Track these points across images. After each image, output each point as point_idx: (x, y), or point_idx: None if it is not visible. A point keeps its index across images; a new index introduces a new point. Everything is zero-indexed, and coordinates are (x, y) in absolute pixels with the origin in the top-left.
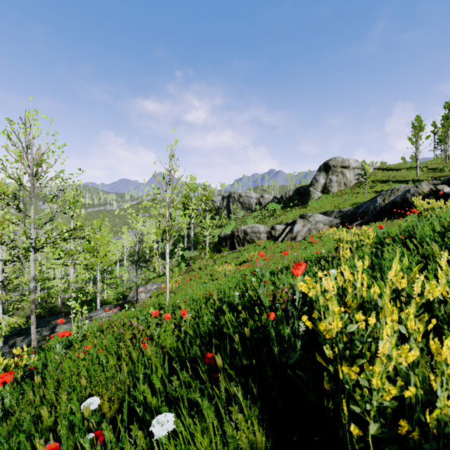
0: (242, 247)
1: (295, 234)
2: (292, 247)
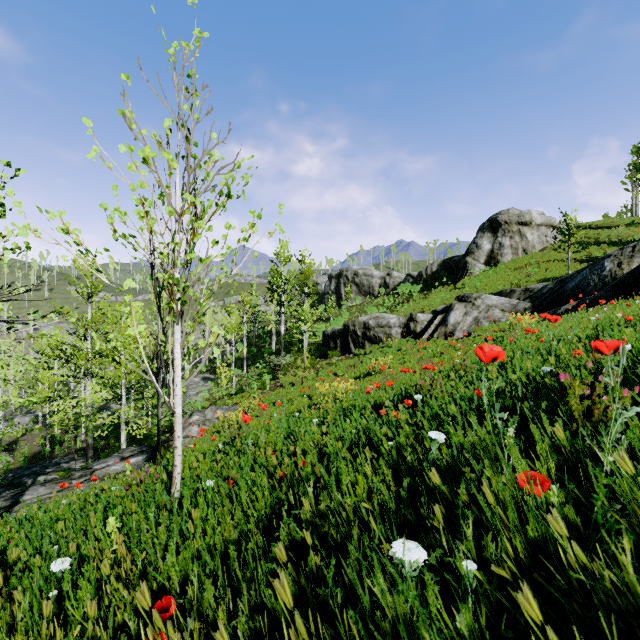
0: (360, 350)
1: (452, 327)
2: (454, 349)
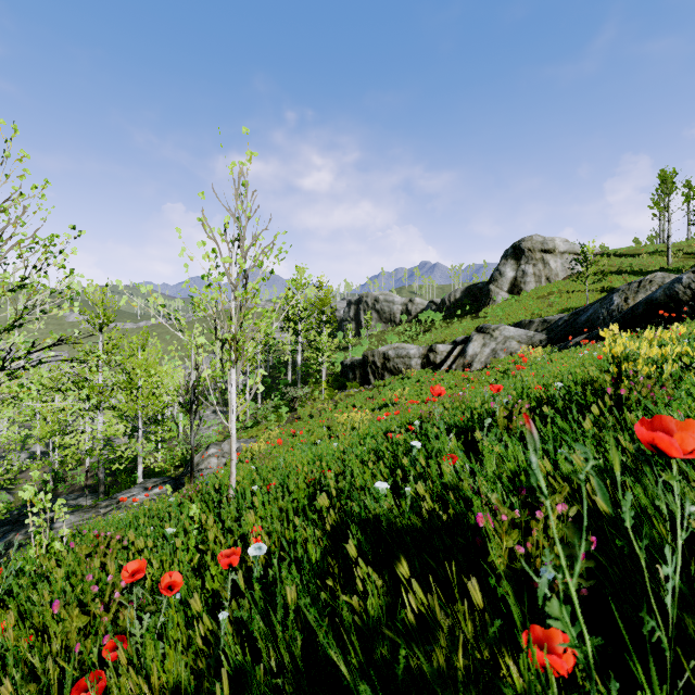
0: (380, 381)
1: (470, 359)
2: (468, 381)
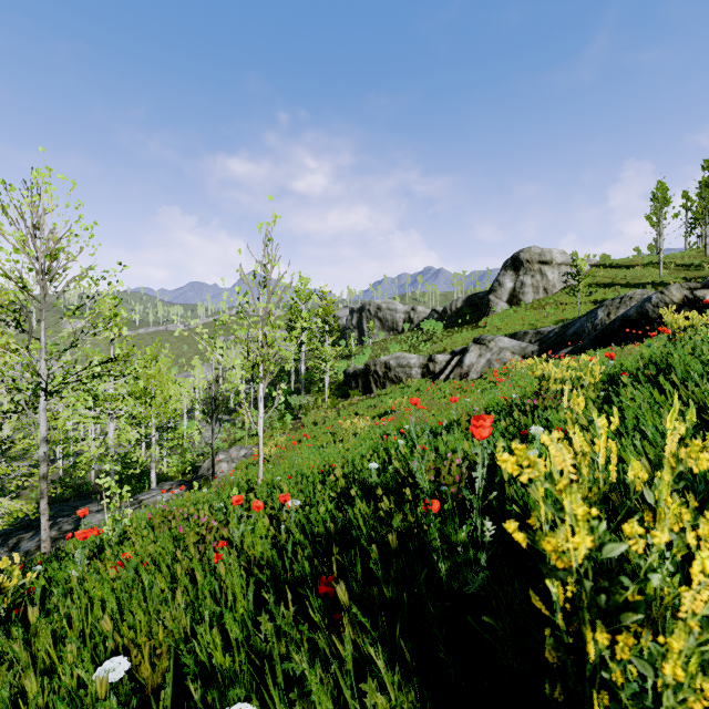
0: (382, 390)
1: (467, 369)
2: (463, 390)
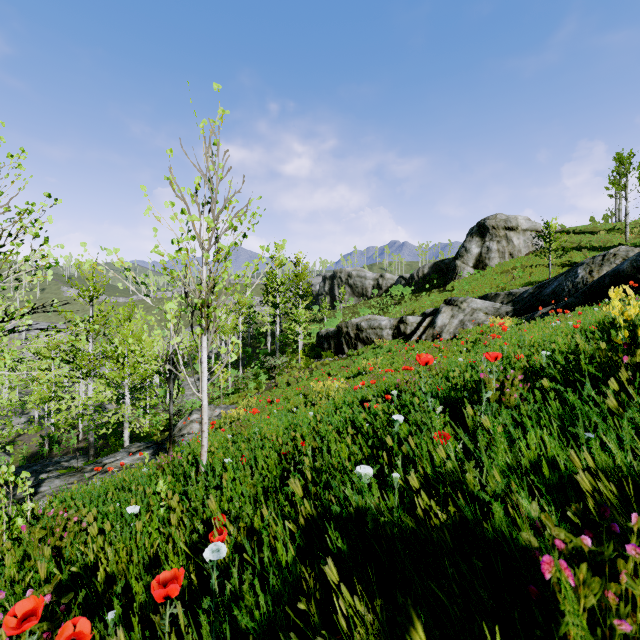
0: (353, 351)
1: (439, 330)
2: (439, 350)
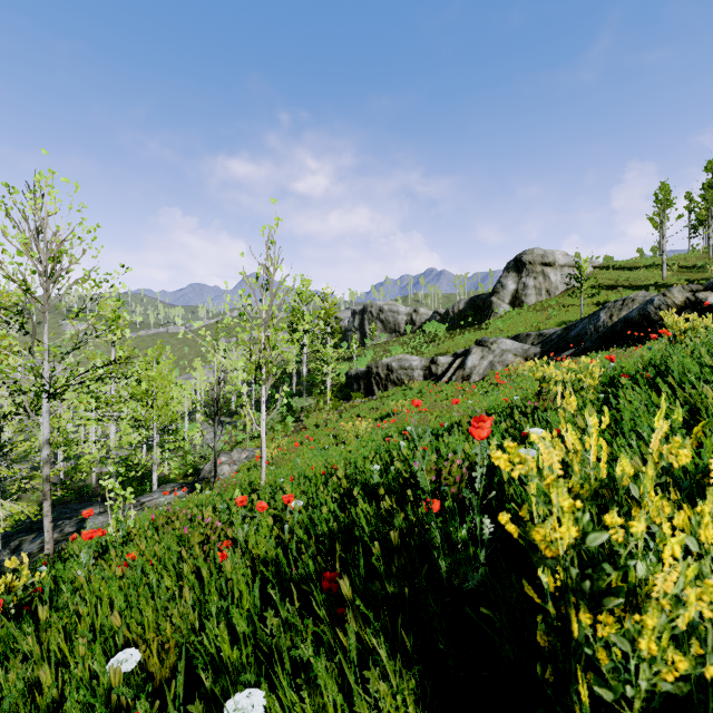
0: (384, 392)
1: (469, 371)
2: (465, 392)
